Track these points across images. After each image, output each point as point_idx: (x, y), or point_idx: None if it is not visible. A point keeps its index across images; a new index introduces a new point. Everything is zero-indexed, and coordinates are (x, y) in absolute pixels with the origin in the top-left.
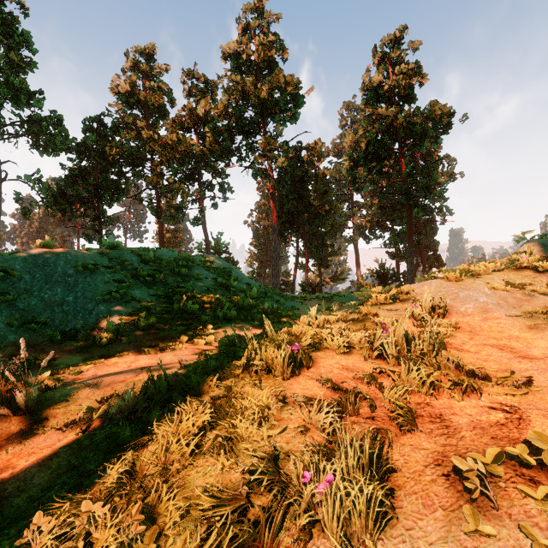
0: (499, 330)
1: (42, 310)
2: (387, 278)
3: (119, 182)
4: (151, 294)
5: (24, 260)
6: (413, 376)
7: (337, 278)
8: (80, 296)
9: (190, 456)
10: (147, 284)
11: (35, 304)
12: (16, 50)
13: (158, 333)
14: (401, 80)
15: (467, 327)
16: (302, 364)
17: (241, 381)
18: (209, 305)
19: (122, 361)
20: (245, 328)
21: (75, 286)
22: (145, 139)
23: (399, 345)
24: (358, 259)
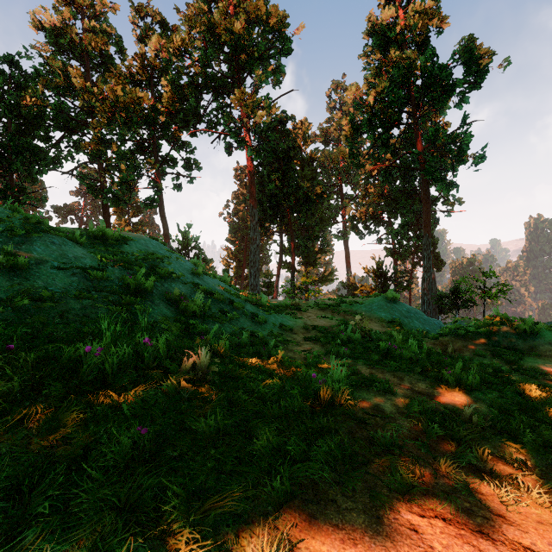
0: None
1: None
2: (385, 279)
3: (45, 150)
4: None
5: None
6: None
7: (326, 279)
8: None
9: None
10: None
11: None
12: None
13: None
14: (416, 22)
15: None
16: None
17: None
18: None
19: None
20: None
21: None
22: (77, 89)
23: None
24: (348, 257)
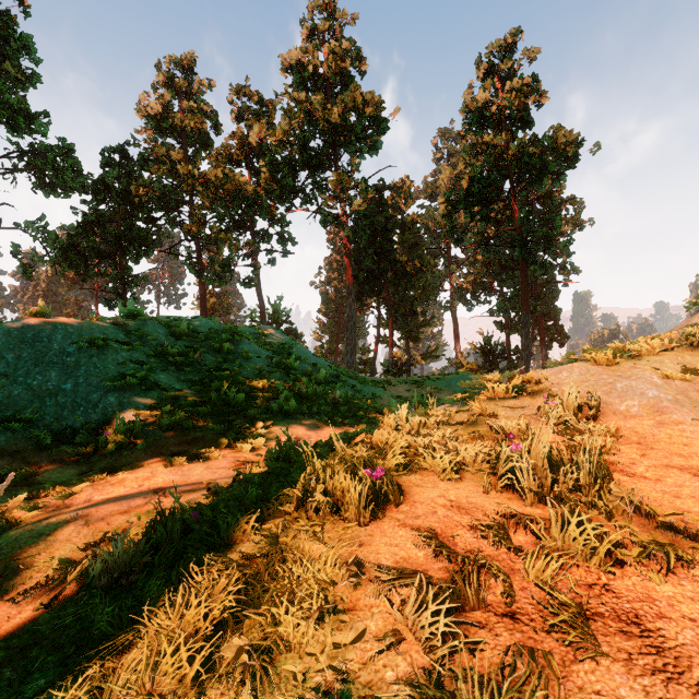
0: (684, 441)
1: (28, 402)
2: (494, 356)
3: (148, 232)
4: (181, 380)
5: (7, 334)
6: (574, 531)
7: (430, 355)
8: (81, 383)
9: (196, 681)
10: (177, 366)
11: (19, 394)
12: (14, 59)
13: (188, 434)
14: (513, 99)
15: (632, 436)
16: (388, 496)
17: (292, 526)
18: (260, 393)
19: (131, 477)
20: (308, 426)
21: (76, 369)
22: (181, 175)
23: (538, 469)
24: (457, 330)
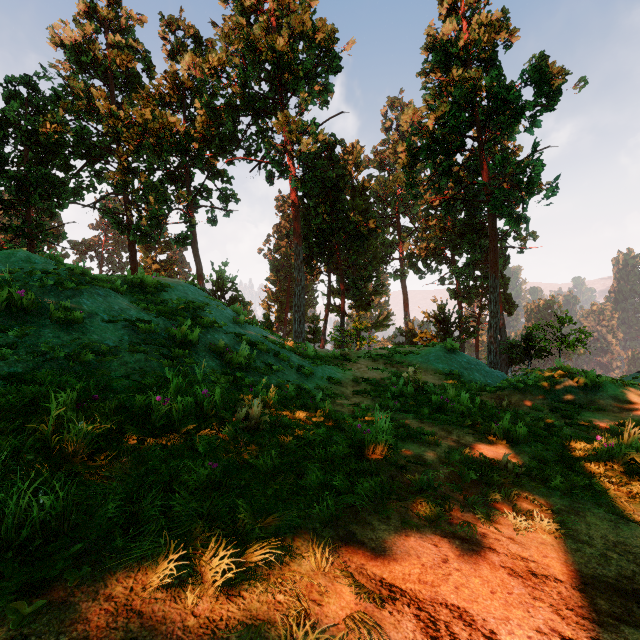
0: None
1: None
2: (448, 324)
3: (65, 181)
4: None
5: None
6: None
7: (381, 324)
8: None
9: None
10: None
11: None
12: None
13: None
14: (481, 36)
15: None
16: None
17: None
18: None
19: None
20: None
21: None
22: (101, 113)
23: None
24: (406, 299)
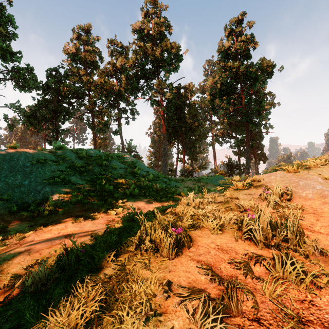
0: None
1: (6, 190)
2: (233, 167)
3: (69, 108)
4: (82, 179)
5: None
6: (289, 267)
7: (202, 167)
8: (33, 181)
9: None
10: (80, 172)
11: (1, 186)
12: (4, 26)
13: (85, 206)
14: (242, 45)
15: (310, 209)
16: (184, 242)
17: (133, 259)
18: (120, 186)
19: (55, 228)
20: (144, 202)
21: (30, 174)
22: (84, 81)
23: (264, 228)
24: (215, 155)
